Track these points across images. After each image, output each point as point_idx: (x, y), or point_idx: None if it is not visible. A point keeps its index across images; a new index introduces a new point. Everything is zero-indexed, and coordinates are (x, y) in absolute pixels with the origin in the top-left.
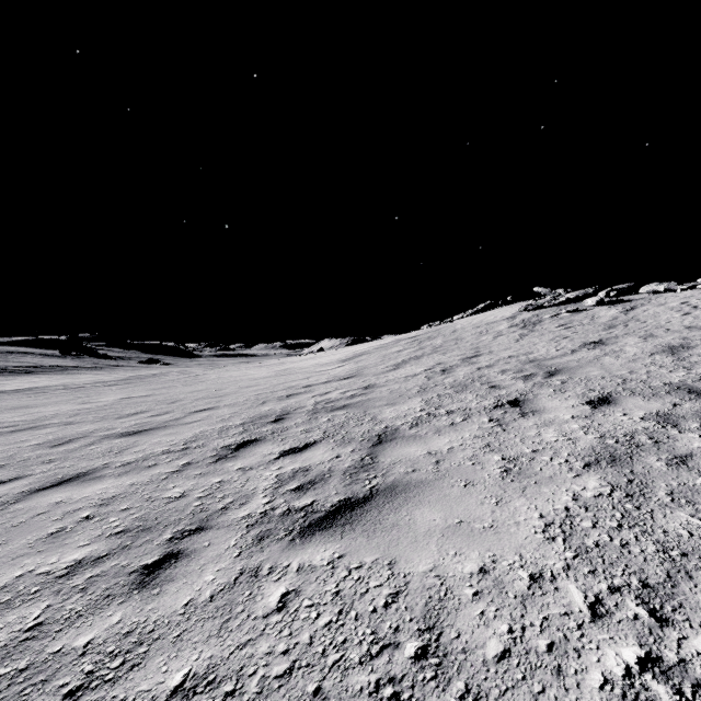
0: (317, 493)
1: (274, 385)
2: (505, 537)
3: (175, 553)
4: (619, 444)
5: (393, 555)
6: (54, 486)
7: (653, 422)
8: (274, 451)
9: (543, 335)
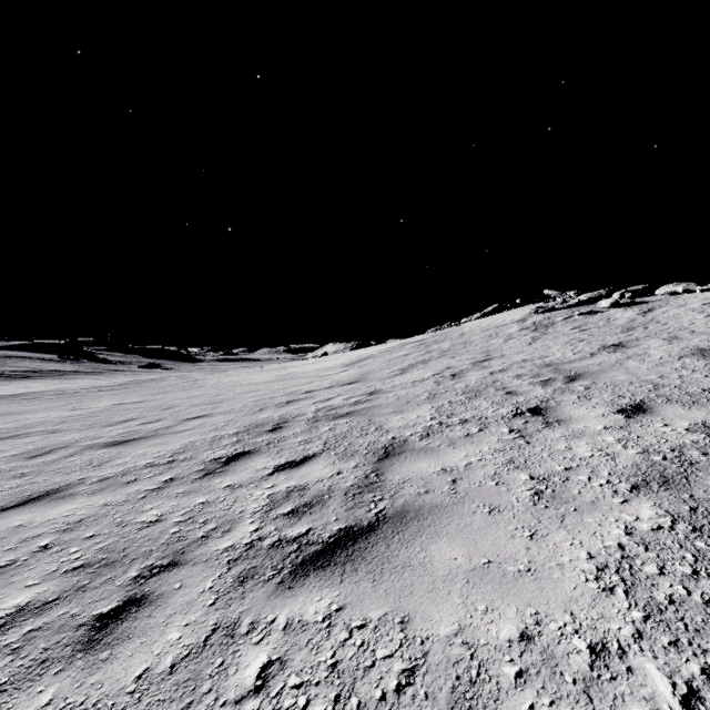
0: (313, 519)
1: (274, 390)
2: (548, 585)
3: (138, 598)
4: (668, 461)
5: (406, 609)
6: (18, 506)
7: (702, 434)
8: (268, 466)
9: (557, 338)
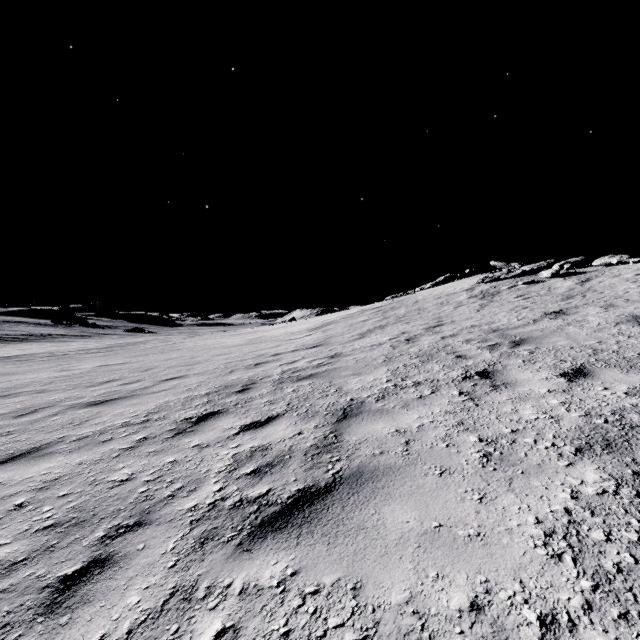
0: (274, 479)
1: (244, 353)
2: (497, 551)
3: (102, 559)
4: (609, 424)
5: (359, 575)
6: (0, 464)
7: None
8: (234, 425)
9: (503, 305)
